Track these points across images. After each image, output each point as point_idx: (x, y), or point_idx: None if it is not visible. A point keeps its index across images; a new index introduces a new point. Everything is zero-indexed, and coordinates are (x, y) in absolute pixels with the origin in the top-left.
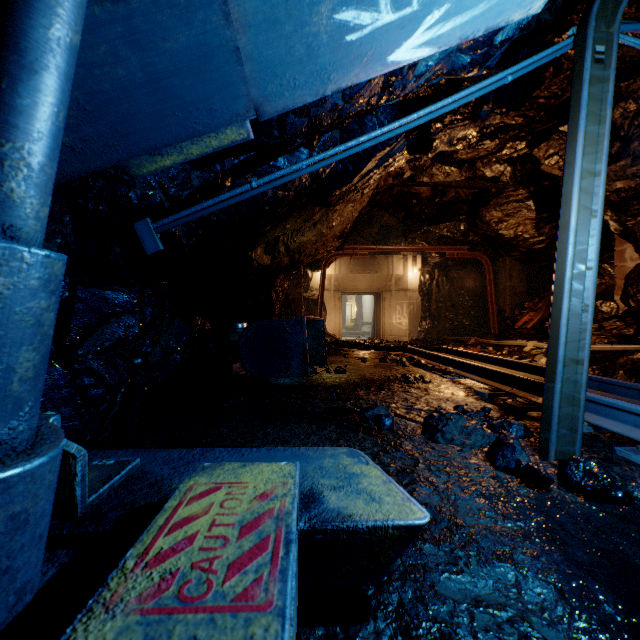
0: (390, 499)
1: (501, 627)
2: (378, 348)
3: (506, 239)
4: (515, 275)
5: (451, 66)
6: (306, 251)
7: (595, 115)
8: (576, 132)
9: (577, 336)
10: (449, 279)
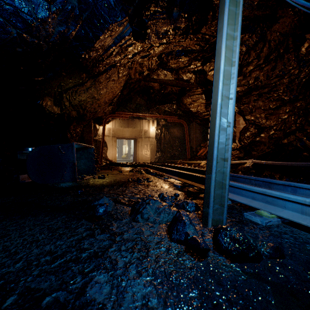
0: None
1: None
2: (132, 166)
3: (193, 113)
4: (197, 131)
5: None
6: (87, 109)
7: (234, 0)
8: (224, 8)
9: (224, 143)
10: (169, 132)
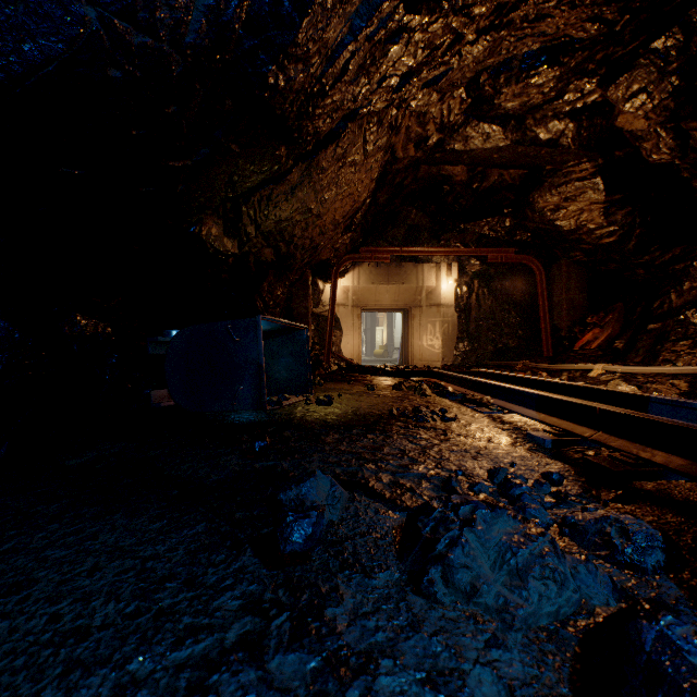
0: None
1: None
2: (399, 374)
3: (564, 232)
4: (573, 285)
5: None
6: (296, 241)
7: None
8: None
9: None
10: (492, 291)
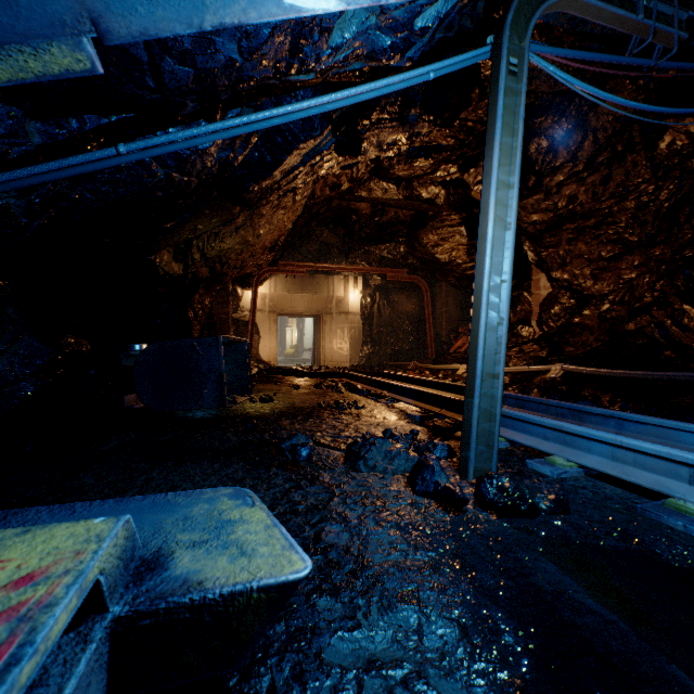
0: (267, 550)
1: (393, 693)
2: (316, 374)
3: (442, 263)
4: (451, 301)
5: (371, 46)
6: (230, 262)
7: (509, 127)
8: (493, 141)
9: (494, 350)
10: (390, 303)
